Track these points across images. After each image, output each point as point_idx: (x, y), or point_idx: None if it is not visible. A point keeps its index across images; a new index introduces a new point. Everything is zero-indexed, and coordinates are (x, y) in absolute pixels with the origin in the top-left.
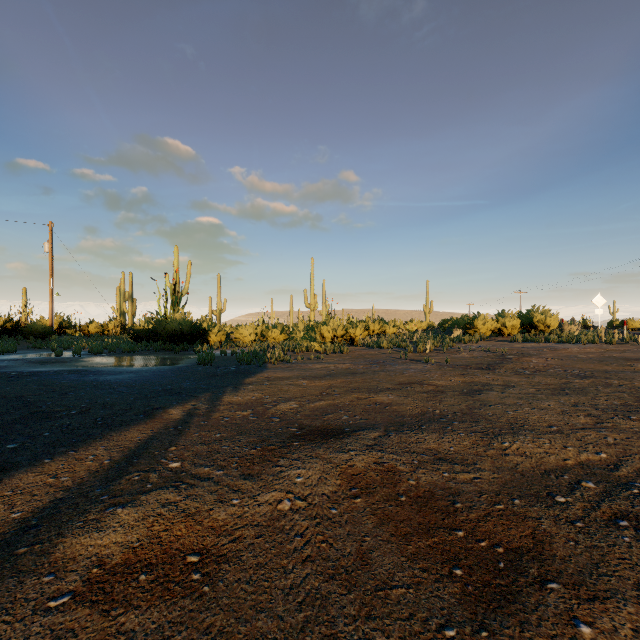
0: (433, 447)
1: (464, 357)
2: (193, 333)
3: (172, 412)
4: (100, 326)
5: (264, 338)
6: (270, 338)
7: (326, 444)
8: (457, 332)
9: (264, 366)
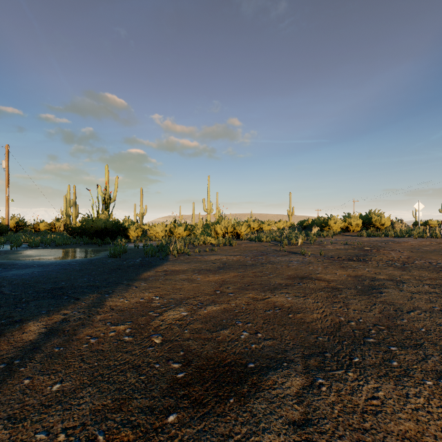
0: (411, 430)
1: (330, 249)
2: (115, 230)
3: (29, 328)
4: (48, 225)
5: (172, 234)
6: (176, 234)
7: (223, 421)
8: (315, 229)
9: (166, 258)
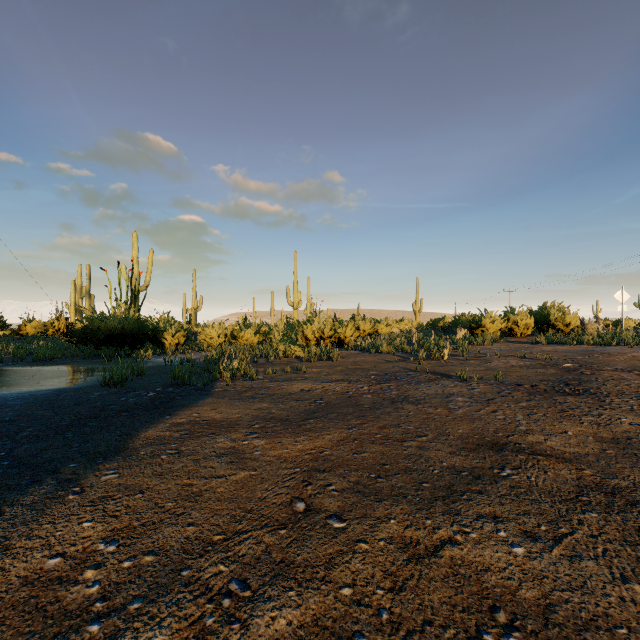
0: None
1: (503, 367)
2: (138, 334)
3: None
4: (42, 326)
5: (235, 340)
6: (242, 340)
7: None
8: (461, 332)
9: (208, 388)
